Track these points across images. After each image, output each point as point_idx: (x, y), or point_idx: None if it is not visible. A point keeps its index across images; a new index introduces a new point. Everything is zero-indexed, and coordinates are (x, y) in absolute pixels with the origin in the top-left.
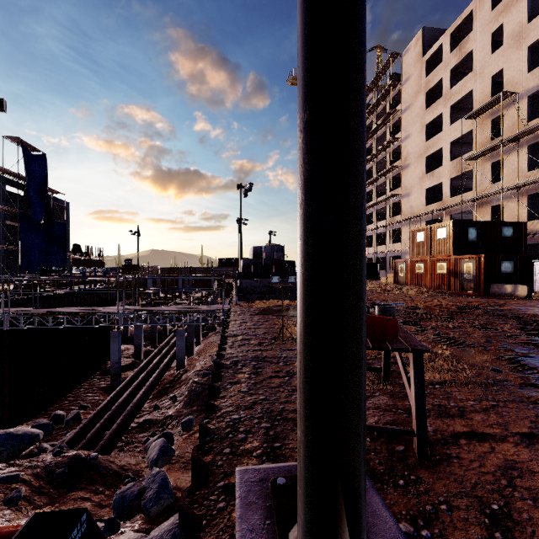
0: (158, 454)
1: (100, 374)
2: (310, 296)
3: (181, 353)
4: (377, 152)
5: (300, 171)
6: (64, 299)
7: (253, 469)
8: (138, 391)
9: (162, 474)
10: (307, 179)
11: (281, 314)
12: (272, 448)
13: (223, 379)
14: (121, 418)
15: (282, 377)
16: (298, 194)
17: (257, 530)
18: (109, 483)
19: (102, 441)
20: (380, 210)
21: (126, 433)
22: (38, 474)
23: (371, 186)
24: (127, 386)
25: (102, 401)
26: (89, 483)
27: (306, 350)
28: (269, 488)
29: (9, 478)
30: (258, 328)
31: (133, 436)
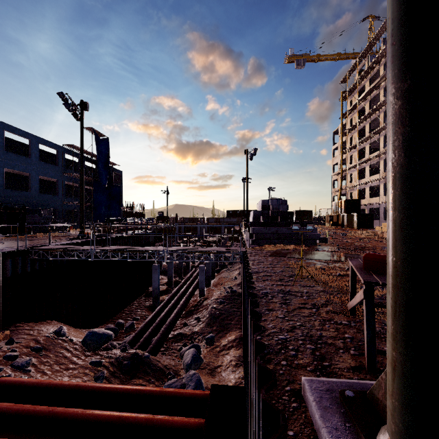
0: (191, 360)
1: (145, 296)
2: (411, 238)
3: (202, 284)
4: (370, 113)
5: (396, 132)
6: (122, 240)
7: (318, 380)
8: (172, 310)
9: (197, 376)
10: (408, 139)
11: (291, 256)
12: (322, 366)
13: (260, 306)
14: (162, 329)
15: (310, 309)
16: (393, 152)
17: (340, 429)
18: (158, 377)
19: (151, 345)
20: (373, 165)
21: (165, 341)
22: (112, 363)
23: (364, 144)
24: (165, 307)
25: (147, 316)
26: (145, 375)
27: (407, 284)
28: (337, 397)
29: (96, 363)
30: (275, 267)
31: (170, 344)
